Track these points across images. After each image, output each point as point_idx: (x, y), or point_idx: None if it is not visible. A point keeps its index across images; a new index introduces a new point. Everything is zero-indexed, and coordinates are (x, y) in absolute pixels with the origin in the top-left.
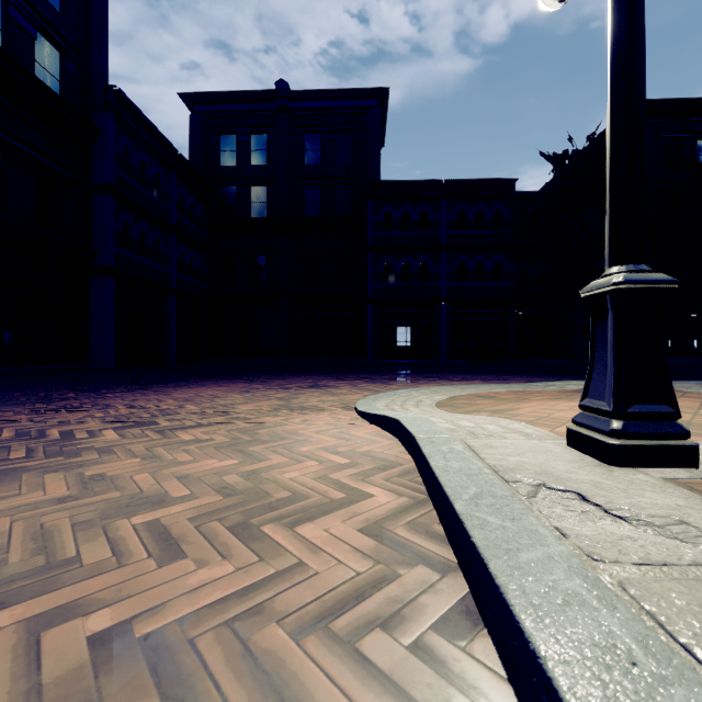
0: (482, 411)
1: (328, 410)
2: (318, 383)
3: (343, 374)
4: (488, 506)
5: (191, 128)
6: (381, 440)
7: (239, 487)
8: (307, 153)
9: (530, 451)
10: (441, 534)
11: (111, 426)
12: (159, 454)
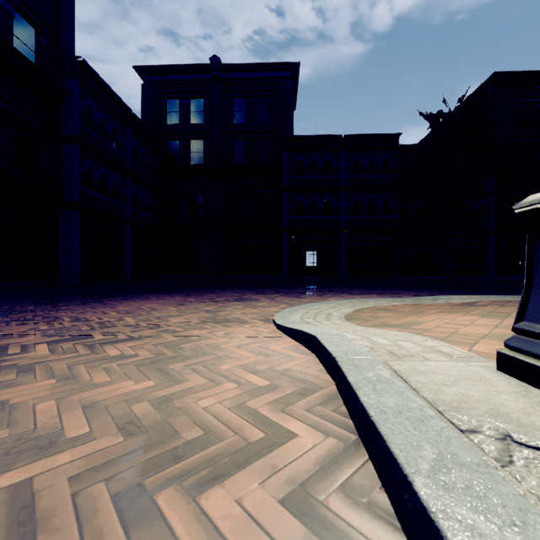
0: (387, 324)
1: (249, 323)
2: (242, 296)
3: (263, 289)
4: (463, 488)
5: (143, 94)
6: (298, 356)
7: (146, 421)
8: (235, 113)
9: (463, 378)
10: (388, 509)
11: (48, 339)
12: (78, 374)
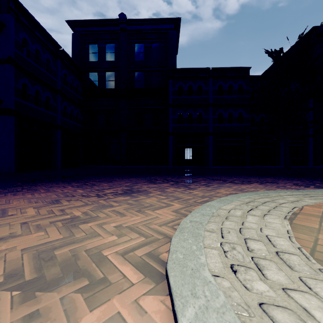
0: None
1: (110, 288)
2: (133, 187)
3: (155, 177)
4: None
5: (73, 40)
6: None
7: None
8: (136, 54)
9: None
10: None
11: None
12: None
